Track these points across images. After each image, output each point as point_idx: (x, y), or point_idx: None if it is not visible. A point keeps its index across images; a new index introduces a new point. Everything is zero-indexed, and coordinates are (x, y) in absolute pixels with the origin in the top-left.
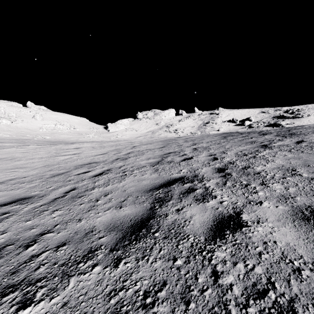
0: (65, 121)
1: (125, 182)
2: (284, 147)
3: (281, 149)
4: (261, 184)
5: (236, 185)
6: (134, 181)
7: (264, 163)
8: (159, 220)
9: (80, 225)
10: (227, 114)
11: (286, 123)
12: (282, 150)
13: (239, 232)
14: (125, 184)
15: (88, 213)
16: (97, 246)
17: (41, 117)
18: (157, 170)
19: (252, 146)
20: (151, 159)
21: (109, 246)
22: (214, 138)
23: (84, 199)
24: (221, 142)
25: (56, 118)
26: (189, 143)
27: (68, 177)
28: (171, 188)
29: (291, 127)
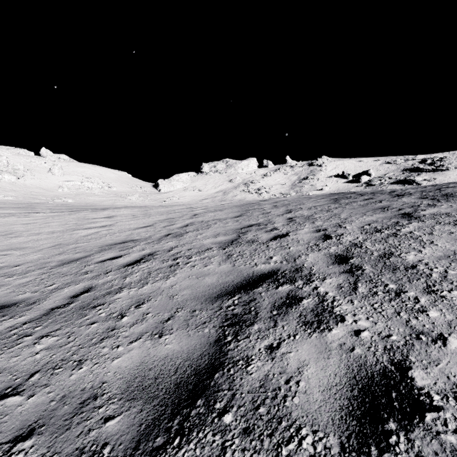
0: (95, 176)
1: (176, 278)
2: (443, 217)
3: (440, 221)
4: (427, 291)
5: (377, 292)
6: (191, 277)
7: (417, 246)
8: (232, 373)
9: (77, 377)
10: (335, 165)
11: (423, 179)
12: (442, 223)
13: (421, 427)
14: (175, 282)
15: (99, 345)
16: (96, 447)
17: (61, 171)
18: (230, 256)
19: (386, 215)
20: (220, 235)
21: (121, 449)
22: (319, 202)
23: (99, 312)
24: (331, 207)
25: (82, 173)
26: (280, 210)
27: (85, 267)
28: (256, 294)
29: (439, 185)
